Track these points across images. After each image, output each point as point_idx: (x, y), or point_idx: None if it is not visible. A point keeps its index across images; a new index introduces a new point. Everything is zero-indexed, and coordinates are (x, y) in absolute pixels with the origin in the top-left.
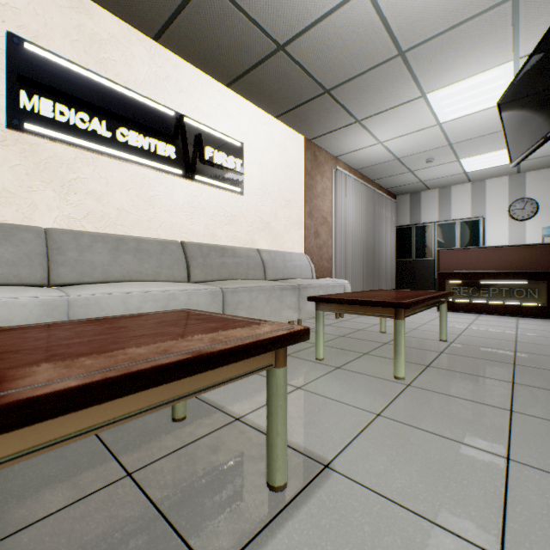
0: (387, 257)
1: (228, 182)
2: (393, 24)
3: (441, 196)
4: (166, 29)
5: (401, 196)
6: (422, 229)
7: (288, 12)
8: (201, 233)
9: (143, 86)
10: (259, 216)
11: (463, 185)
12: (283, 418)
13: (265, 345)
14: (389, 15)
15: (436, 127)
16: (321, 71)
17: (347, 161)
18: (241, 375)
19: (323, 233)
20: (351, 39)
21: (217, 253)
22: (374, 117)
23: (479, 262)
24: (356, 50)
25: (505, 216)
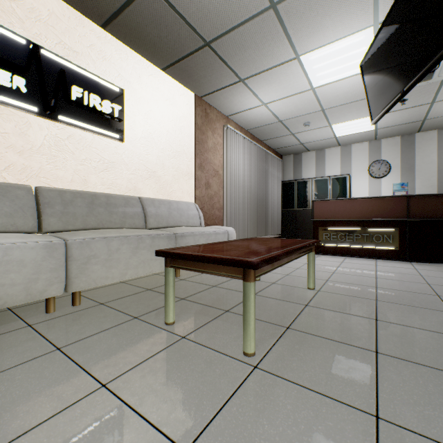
0: (274, 207)
1: (103, 127)
2: None
3: (317, 157)
4: None
5: (287, 156)
6: (302, 184)
7: None
8: (68, 178)
9: None
10: (144, 165)
11: (334, 148)
12: None
13: None
14: None
15: (311, 92)
16: (198, 19)
17: (238, 122)
18: None
19: (214, 184)
20: None
21: (85, 200)
22: (255, 77)
23: (346, 211)
24: None
25: (366, 175)
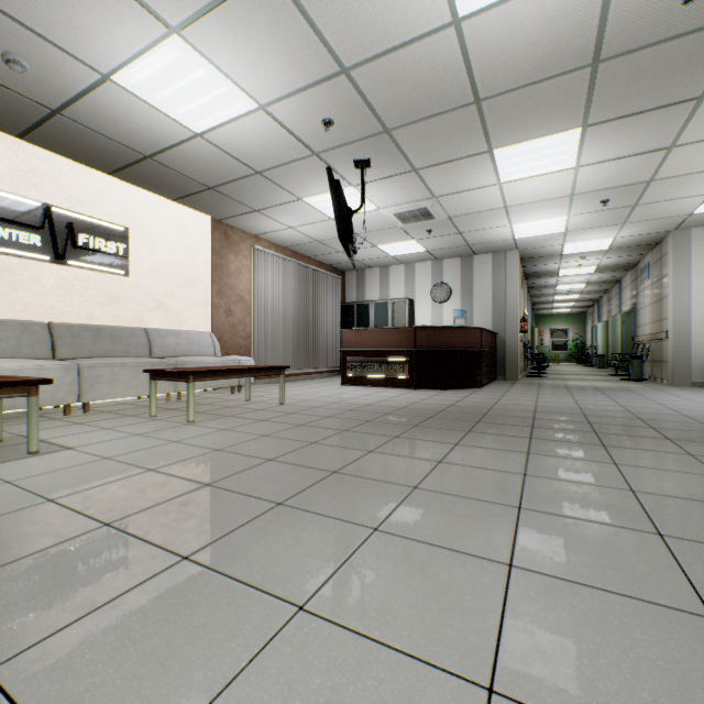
0: (328, 334)
1: (109, 265)
2: (237, 156)
3: (382, 275)
4: (28, 133)
5: (349, 272)
6: (362, 307)
7: (142, 139)
8: (76, 313)
9: (5, 180)
10: (152, 297)
11: (399, 266)
12: (35, 421)
13: (12, 384)
14: (230, 151)
15: (332, 221)
16: (196, 175)
17: (271, 240)
18: (1, 397)
19: (239, 311)
20: (208, 160)
21: (92, 332)
22: (269, 209)
23: (369, 341)
24: (218, 166)
25: (429, 298)
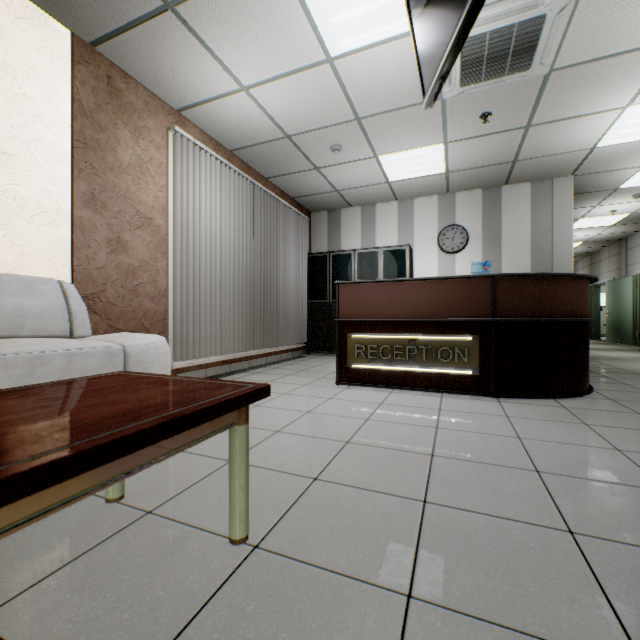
0: (293, 296)
1: None
2: None
3: (364, 216)
4: None
5: (318, 213)
6: (340, 259)
7: None
8: None
9: None
10: None
11: (389, 203)
12: None
13: None
14: None
15: (328, 68)
16: None
17: (206, 128)
18: None
19: (141, 244)
20: None
21: None
22: None
23: (394, 304)
24: None
25: (435, 248)
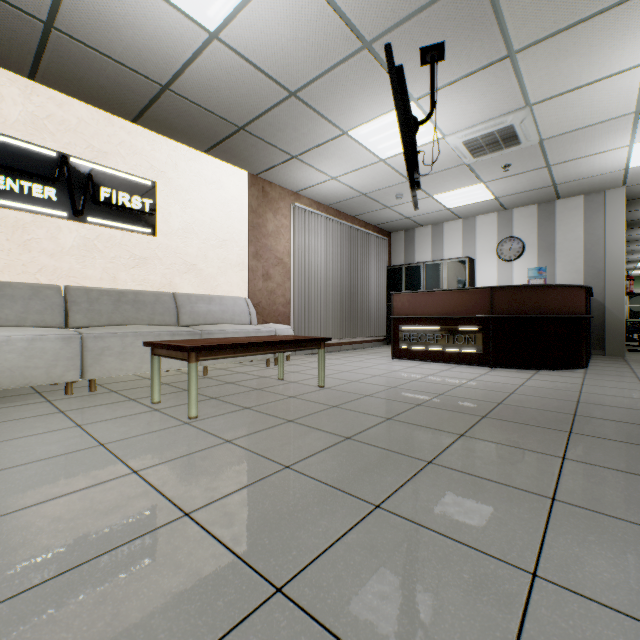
0: (373, 300)
1: (134, 223)
2: (265, 68)
3: (434, 233)
4: (37, 70)
5: (396, 233)
6: (412, 270)
7: (151, 56)
8: (97, 277)
9: (17, 127)
10: (182, 258)
11: (455, 221)
12: None
13: None
14: (255, 60)
15: (382, 163)
16: (222, 110)
17: (312, 197)
18: None
19: (277, 275)
20: (232, 81)
21: (112, 297)
22: (308, 153)
23: (428, 307)
24: (244, 90)
25: (494, 257)
